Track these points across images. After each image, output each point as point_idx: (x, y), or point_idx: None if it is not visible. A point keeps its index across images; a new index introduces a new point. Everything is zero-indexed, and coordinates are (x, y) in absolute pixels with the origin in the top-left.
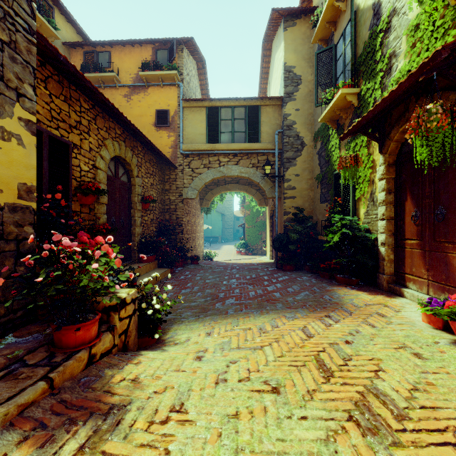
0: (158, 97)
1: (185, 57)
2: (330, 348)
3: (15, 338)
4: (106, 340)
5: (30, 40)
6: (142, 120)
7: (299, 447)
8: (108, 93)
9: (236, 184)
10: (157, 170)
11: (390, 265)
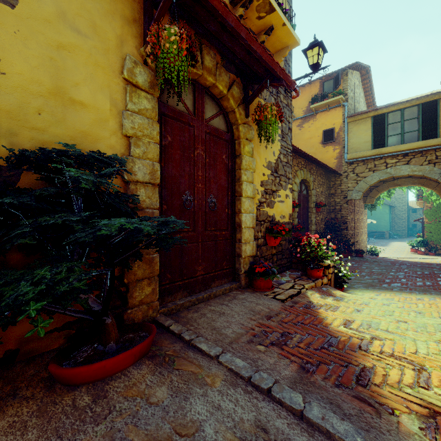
0: (324, 120)
1: (349, 78)
2: None
3: (290, 272)
4: (325, 279)
5: (290, 155)
6: (311, 141)
7: (422, 321)
8: None
9: (407, 179)
10: (325, 180)
11: None
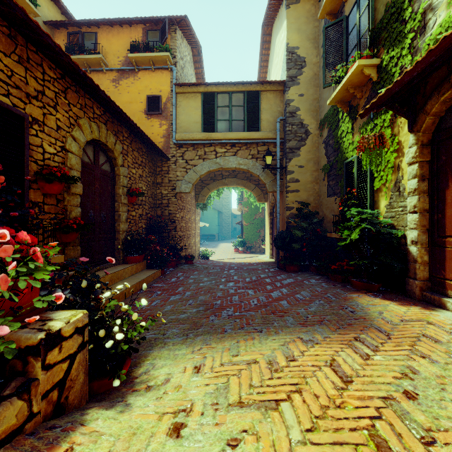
0: (149, 82)
1: (179, 39)
2: (388, 411)
3: None
4: (7, 416)
5: None
6: (131, 107)
7: None
8: (95, 78)
9: (233, 179)
10: (146, 161)
11: (423, 268)
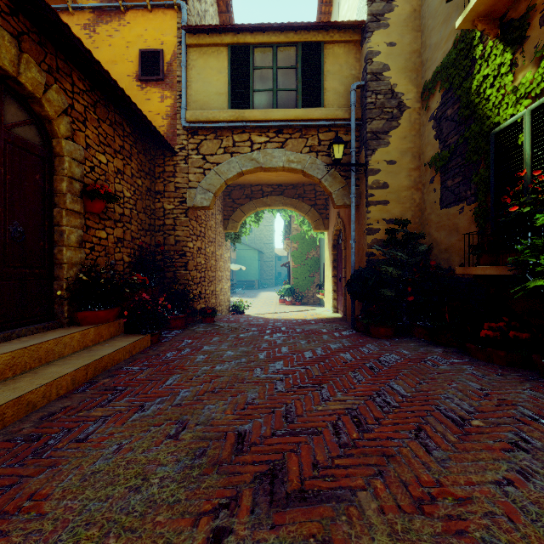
0: (143, 30)
1: None
2: None
3: None
4: None
5: None
6: (114, 68)
7: None
8: None
9: (279, 197)
10: (134, 150)
11: None
